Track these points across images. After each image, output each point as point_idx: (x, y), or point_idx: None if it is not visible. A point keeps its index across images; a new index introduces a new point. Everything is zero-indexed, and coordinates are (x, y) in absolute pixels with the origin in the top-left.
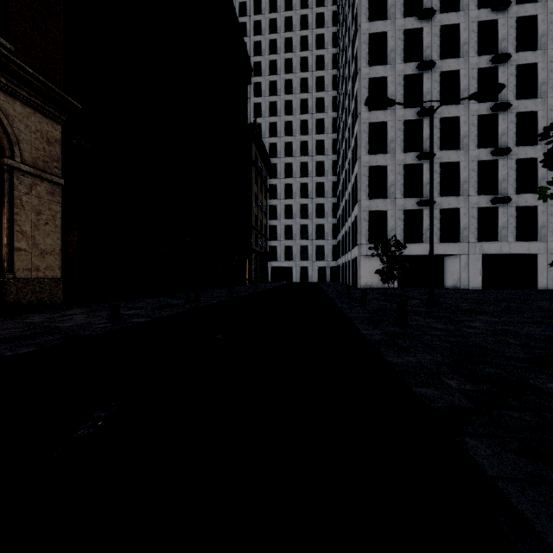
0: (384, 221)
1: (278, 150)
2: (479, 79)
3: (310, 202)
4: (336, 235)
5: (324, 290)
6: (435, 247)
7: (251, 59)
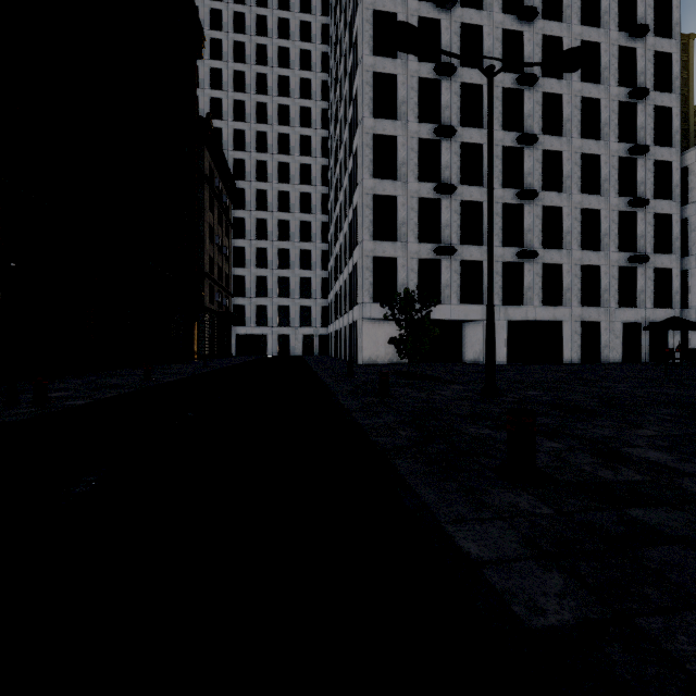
0: (393, 272)
1: (247, 170)
2: (504, 102)
3: (292, 247)
4: (327, 293)
5: (312, 369)
6: (456, 310)
7: (205, 32)
